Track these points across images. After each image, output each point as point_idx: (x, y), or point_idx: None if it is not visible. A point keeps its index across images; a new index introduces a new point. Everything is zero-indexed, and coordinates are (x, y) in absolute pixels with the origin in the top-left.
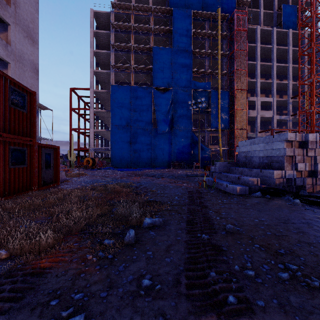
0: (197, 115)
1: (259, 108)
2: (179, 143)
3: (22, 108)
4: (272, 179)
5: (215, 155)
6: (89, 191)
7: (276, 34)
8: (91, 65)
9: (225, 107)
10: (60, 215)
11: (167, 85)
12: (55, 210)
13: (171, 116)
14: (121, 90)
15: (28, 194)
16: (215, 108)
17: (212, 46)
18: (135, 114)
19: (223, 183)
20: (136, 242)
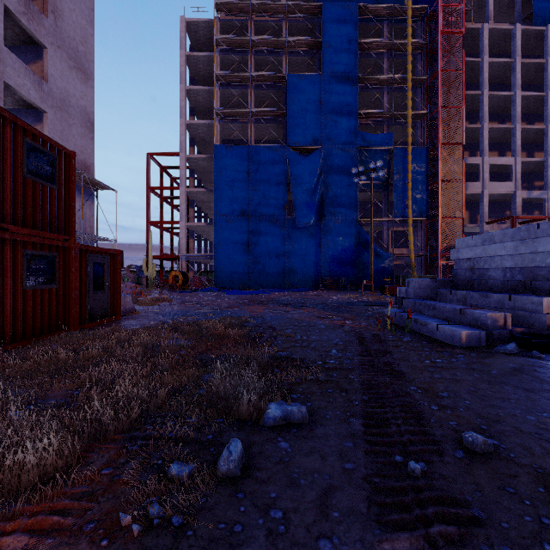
0: (368, 193)
1: (487, 178)
2: (334, 245)
3: (49, 180)
4: (539, 315)
5: (400, 267)
6: (168, 333)
7: (520, 36)
8: (181, 112)
9: (421, 177)
10: (92, 391)
11: (312, 141)
12: (91, 375)
13: (320, 196)
14: (231, 154)
15: (60, 337)
16: (401, 180)
17: (396, 68)
18: (256, 195)
19: (428, 322)
20: (246, 474)
